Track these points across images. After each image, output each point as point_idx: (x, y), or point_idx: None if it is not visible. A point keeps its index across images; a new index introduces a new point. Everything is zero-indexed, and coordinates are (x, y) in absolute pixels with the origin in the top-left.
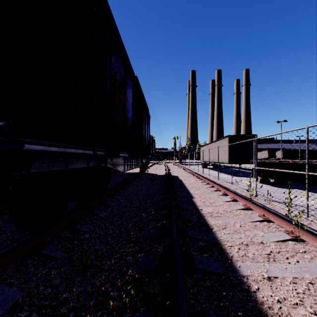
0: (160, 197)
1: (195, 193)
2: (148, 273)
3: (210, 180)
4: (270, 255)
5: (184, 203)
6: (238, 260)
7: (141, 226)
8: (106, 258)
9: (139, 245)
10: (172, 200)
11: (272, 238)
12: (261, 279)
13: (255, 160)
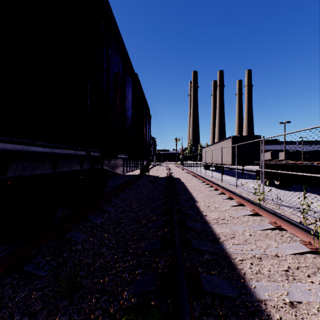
0: (161, 201)
1: (198, 197)
2: (146, 296)
3: (214, 182)
4: (288, 272)
5: (187, 208)
6: (252, 278)
7: (141, 234)
8: (99, 275)
9: (138, 259)
10: (174, 205)
11: (288, 250)
12: (282, 304)
13: (259, 162)
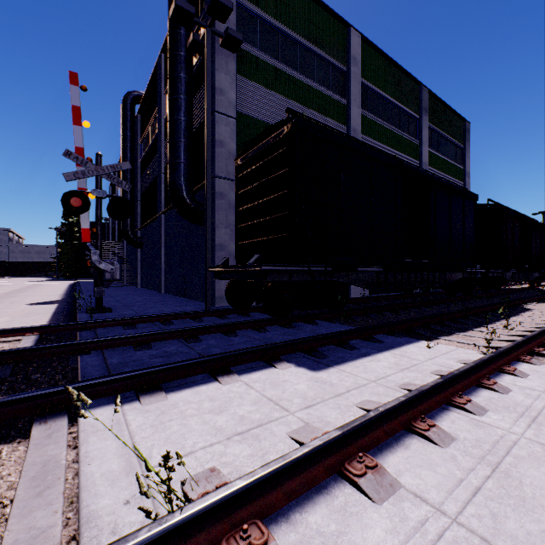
0: None
1: None
2: None
3: None
4: None
5: None
6: None
7: None
8: None
9: None
10: None
11: None
12: None
13: None
